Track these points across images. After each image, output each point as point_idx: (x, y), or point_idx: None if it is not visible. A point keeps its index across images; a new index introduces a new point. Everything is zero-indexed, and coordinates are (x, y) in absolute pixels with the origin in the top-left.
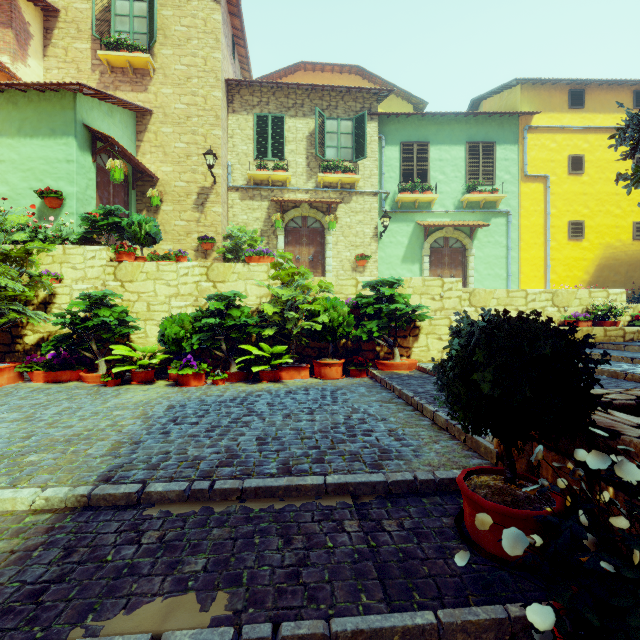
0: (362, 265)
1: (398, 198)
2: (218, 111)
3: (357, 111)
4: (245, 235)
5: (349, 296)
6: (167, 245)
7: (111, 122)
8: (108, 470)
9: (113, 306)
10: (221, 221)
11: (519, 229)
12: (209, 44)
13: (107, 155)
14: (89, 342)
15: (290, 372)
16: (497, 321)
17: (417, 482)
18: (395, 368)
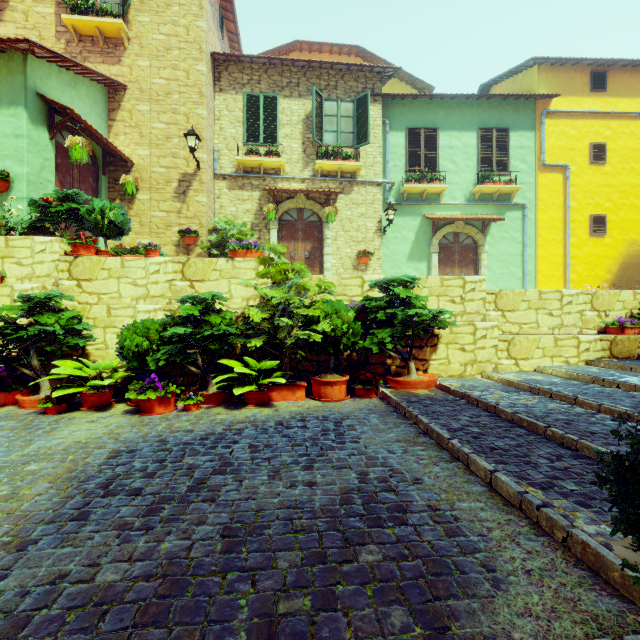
0: (364, 263)
1: (404, 189)
2: (202, 87)
3: (359, 92)
4: (233, 228)
5: (353, 298)
6: (143, 239)
7: (75, 95)
8: None
9: (61, 311)
10: (206, 212)
11: (536, 224)
12: (192, 11)
13: (70, 133)
14: (26, 357)
15: (282, 392)
16: None
17: None
18: (411, 386)
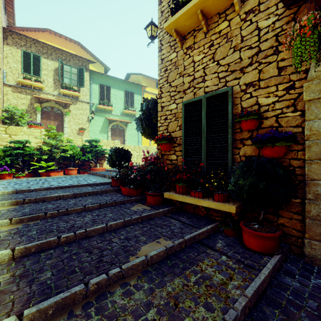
0: (82, 132)
1: (98, 106)
2: None
3: (80, 65)
4: (18, 111)
5: (79, 145)
6: None
7: None
8: (13, 189)
9: None
10: (1, 102)
11: None
12: None
13: None
14: None
15: (55, 173)
16: (116, 148)
17: (103, 183)
18: (97, 170)
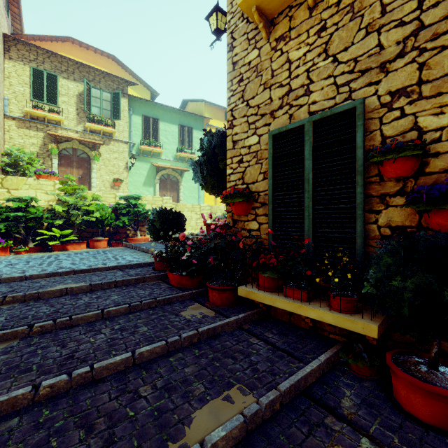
0: (118, 185)
1: (141, 148)
2: None
3: (114, 89)
4: (24, 155)
5: (111, 203)
6: None
7: None
8: None
9: None
10: (0, 142)
11: None
12: None
13: None
14: None
15: (74, 245)
16: (162, 210)
17: (142, 264)
18: (138, 241)
